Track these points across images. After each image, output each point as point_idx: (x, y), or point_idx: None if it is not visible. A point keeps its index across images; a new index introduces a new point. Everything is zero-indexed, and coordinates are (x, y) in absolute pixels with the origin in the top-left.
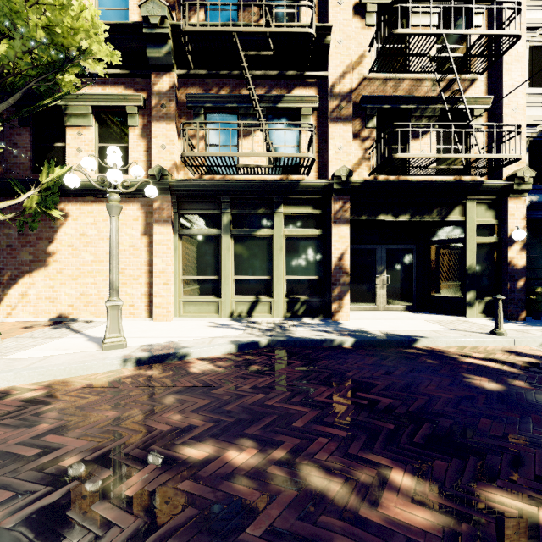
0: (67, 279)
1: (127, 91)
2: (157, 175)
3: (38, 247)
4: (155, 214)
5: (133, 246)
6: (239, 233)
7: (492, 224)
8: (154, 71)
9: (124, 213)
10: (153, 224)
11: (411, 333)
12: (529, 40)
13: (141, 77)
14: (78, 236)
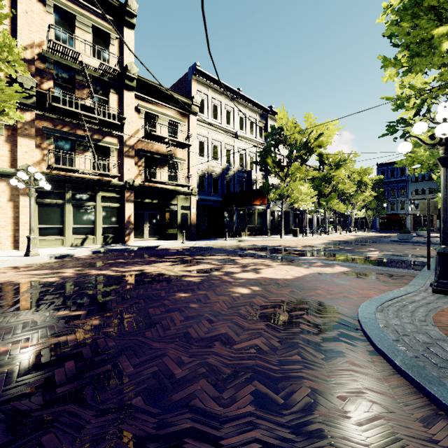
0: None
1: None
2: (26, 169)
3: None
4: (21, 190)
5: (1, 208)
6: (76, 203)
7: (186, 206)
8: (19, 108)
9: None
10: (20, 196)
11: (157, 245)
12: (199, 139)
13: None
14: None
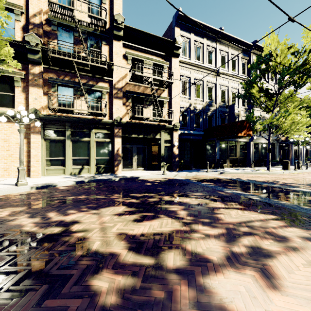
0: None
1: (14, 69)
2: (33, 112)
3: None
4: (31, 129)
5: (18, 143)
6: (74, 139)
7: (169, 140)
8: (31, 63)
9: (13, 127)
10: (30, 134)
11: (139, 176)
12: (182, 79)
13: (22, 63)
14: None
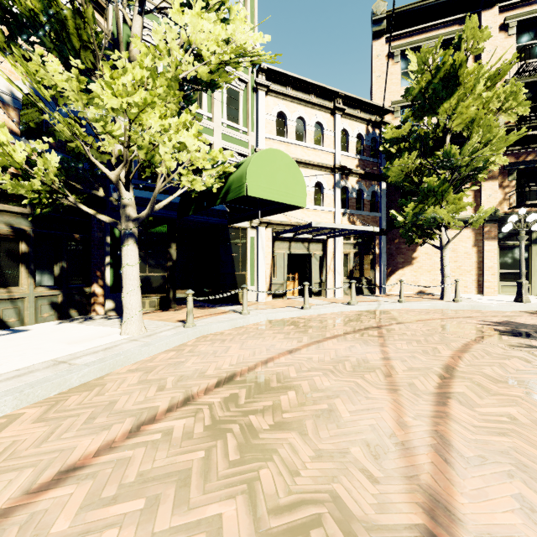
0: (424, 271)
1: None
2: (492, 213)
3: (407, 255)
4: (485, 235)
5: (466, 253)
6: None
7: None
8: None
9: (461, 235)
10: (484, 240)
11: None
12: None
13: None
14: (431, 248)
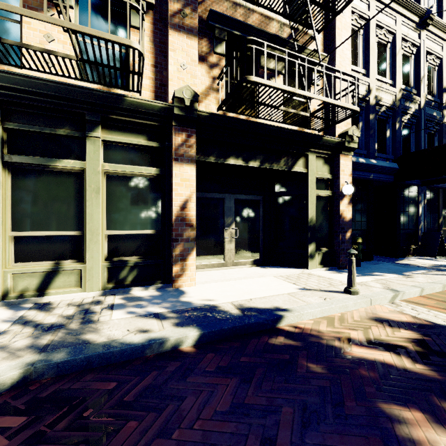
0: None
1: None
2: None
3: None
4: None
5: None
6: (20, 161)
7: (327, 179)
8: None
9: None
10: None
11: (269, 302)
12: None
13: None
14: None
